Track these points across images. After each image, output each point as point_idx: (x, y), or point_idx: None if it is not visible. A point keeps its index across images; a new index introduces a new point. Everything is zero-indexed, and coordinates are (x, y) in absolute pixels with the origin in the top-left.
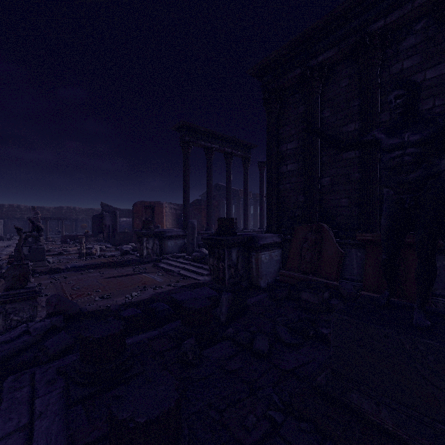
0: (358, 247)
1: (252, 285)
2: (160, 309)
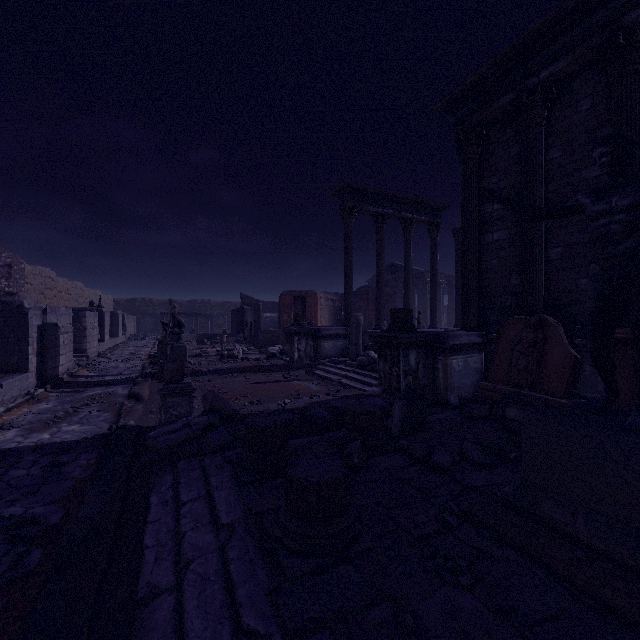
0: None
1: (439, 400)
2: (319, 416)
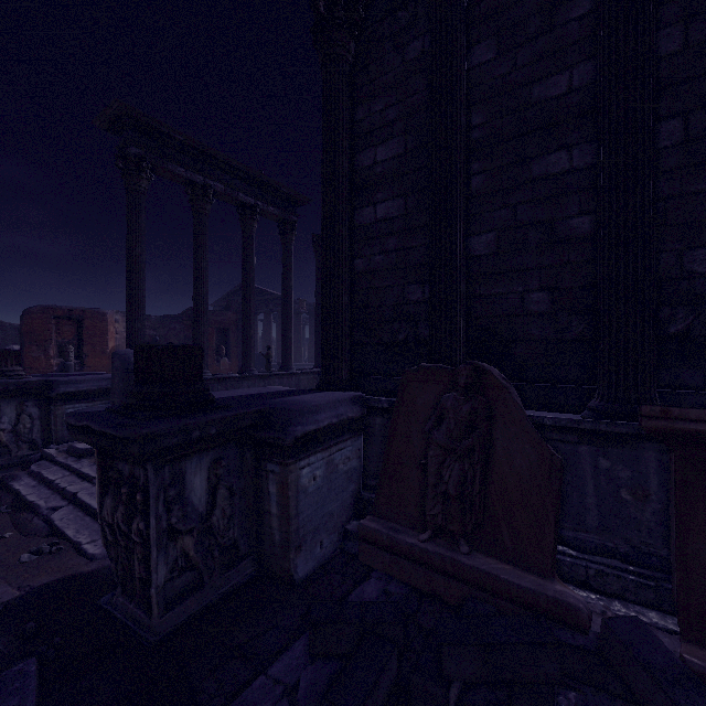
0: (601, 442)
1: (270, 571)
2: None
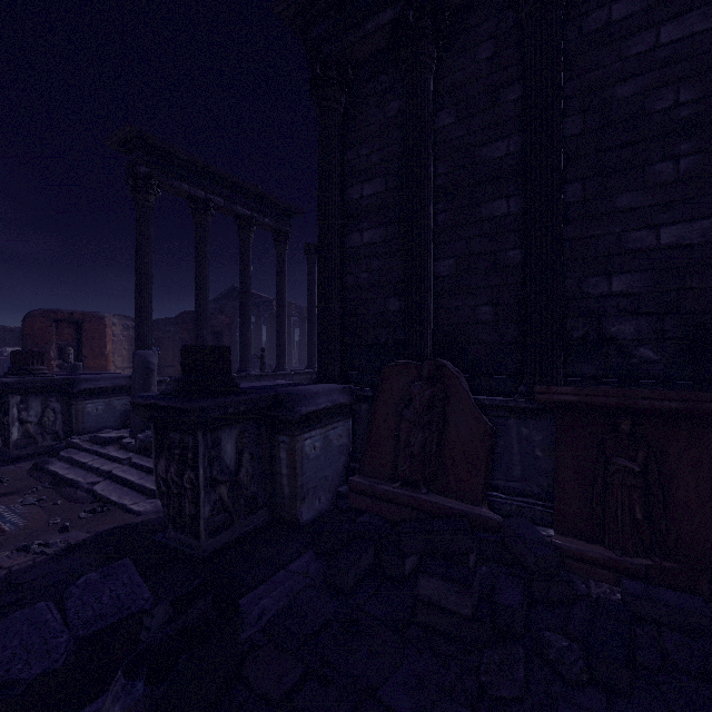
0: (523, 416)
1: (281, 518)
2: None
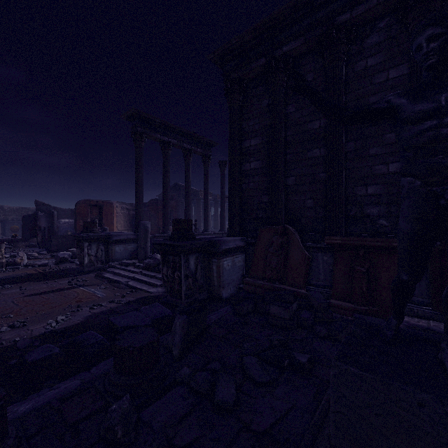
0: (324, 251)
1: (213, 296)
2: (89, 343)
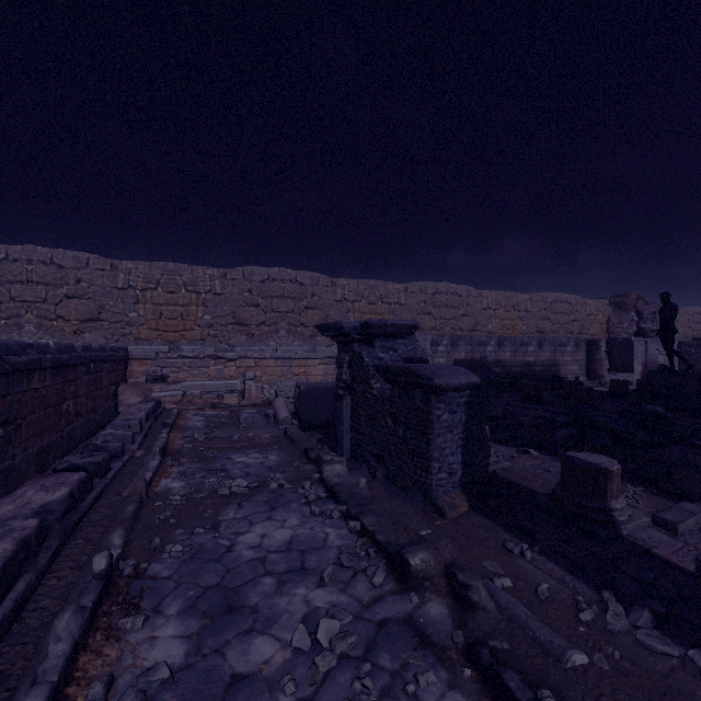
0: None
1: None
2: None
